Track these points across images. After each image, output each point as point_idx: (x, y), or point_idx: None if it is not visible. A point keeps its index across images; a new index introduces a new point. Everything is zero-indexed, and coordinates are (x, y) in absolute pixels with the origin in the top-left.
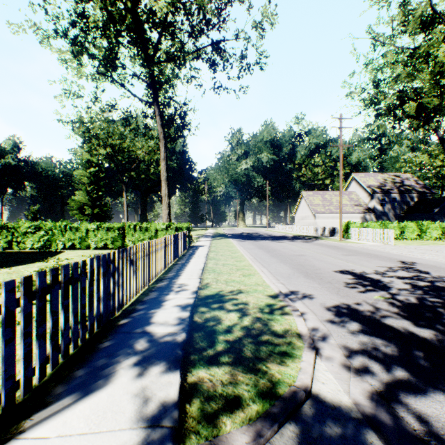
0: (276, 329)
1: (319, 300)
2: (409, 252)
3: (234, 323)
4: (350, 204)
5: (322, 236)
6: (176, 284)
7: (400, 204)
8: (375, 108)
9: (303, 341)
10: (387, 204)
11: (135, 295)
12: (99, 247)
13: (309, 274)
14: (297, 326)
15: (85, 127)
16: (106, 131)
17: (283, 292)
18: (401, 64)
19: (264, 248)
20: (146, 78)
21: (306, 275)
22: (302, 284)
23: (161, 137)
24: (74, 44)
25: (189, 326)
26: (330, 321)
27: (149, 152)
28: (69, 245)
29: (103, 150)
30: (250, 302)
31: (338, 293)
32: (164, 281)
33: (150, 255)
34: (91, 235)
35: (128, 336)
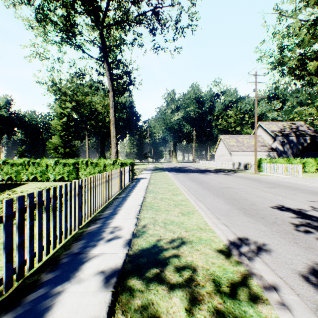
0: None
1: (282, 257)
2: None
3: None
4: (258, 145)
5: (238, 169)
6: (110, 227)
7: (296, 144)
8: (280, 70)
9: None
10: (286, 145)
11: (53, 249)
12: (57, 179)
13: (247, 211)
14: None
15: (57, 87)
16: (71, 89)
17: (231, 239)
18: (303, 32)
19: (195, 180)
20: (99, 43)
21: (246, 212)
22: (247, 226)
23: (110, 89)
24: (39, 12)
25: None
26: None
27: (105, 106)
28: (32, 177)
29: (69, 104)
30: (198, 267)
31: (297, 241)
32: (97, 223)
33: (82, 194)
34: (50, 169)
35: None
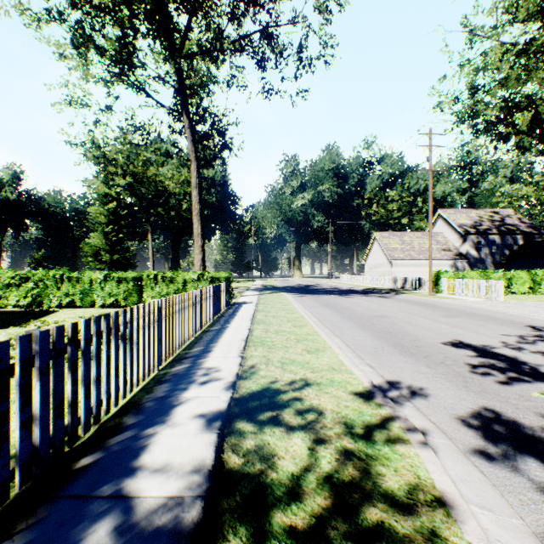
0: (390, 486)
1: (441, 401)
2: (533, 311)
3: (303, 468)
4: (437, 249)
5: (402, 289)
6: (203, 367)
7: (500, 248)
8: (472, 124)
9: (462, 530)
10: (484, 249)
11: (130, 392)
12: (107, 304)
13: (406, 349)
14: (432, 477)
15: (99, 151)
16: (125, 155)
17: (375, 383)
18: (509, 63)
19: (331, 306)
20: (173, 81)
21: (403, 350)
22: (401, 367)
23: (192, 157)
24: (76, 33)
25: (212, 476)
26: (484, 456)
27: (180, 183)
28: (67, 301)
29: (121, 180)
30: (327, 410)
31: (467, 385)
32: (184, 363)
33: (162, 321)
34: (96, 288)
35: (77, 510)
